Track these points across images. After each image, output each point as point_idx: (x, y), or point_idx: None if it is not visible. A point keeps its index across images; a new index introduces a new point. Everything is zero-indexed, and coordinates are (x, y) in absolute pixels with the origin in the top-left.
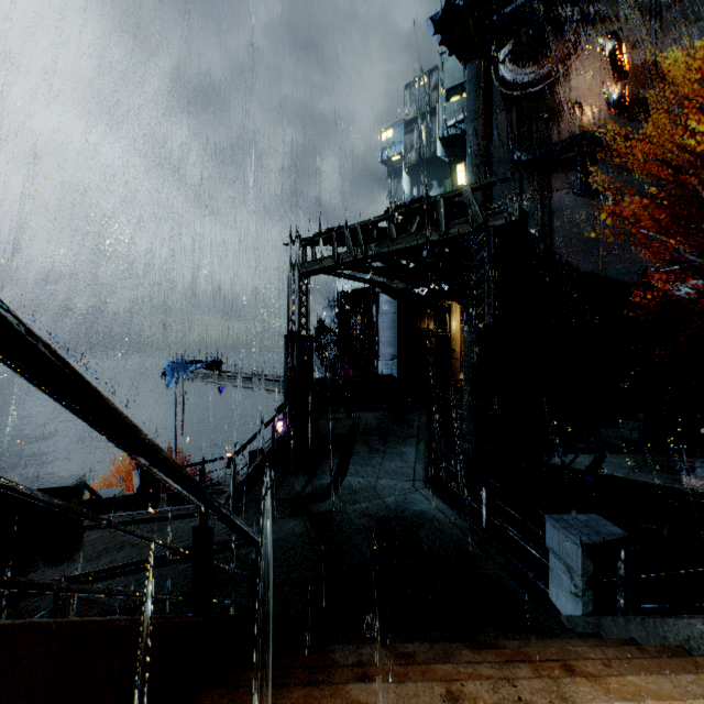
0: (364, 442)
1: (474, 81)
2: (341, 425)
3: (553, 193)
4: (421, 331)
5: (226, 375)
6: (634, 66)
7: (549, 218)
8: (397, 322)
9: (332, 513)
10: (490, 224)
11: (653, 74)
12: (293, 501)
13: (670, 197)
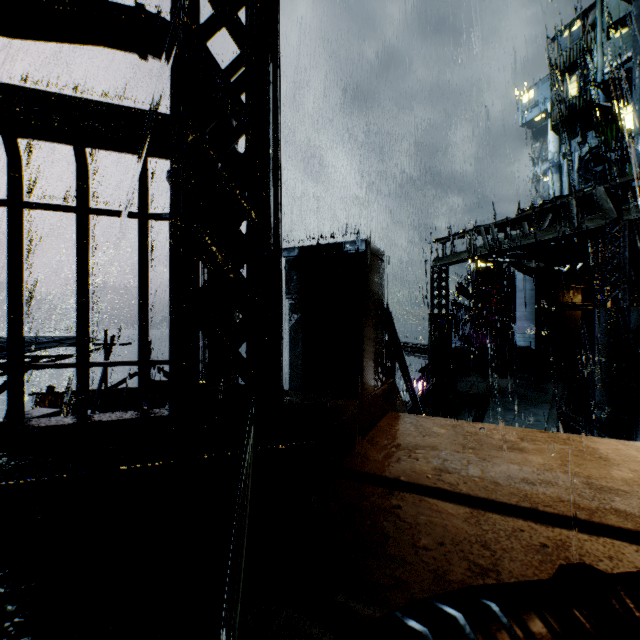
0: (498, 402)
1: None
2: (477, 386)
3: None
4: (563, 305)
5: None
6: None
7: None
8: (534, 298)
9: None
10: (624, 218)
11: None
12: None
13: None
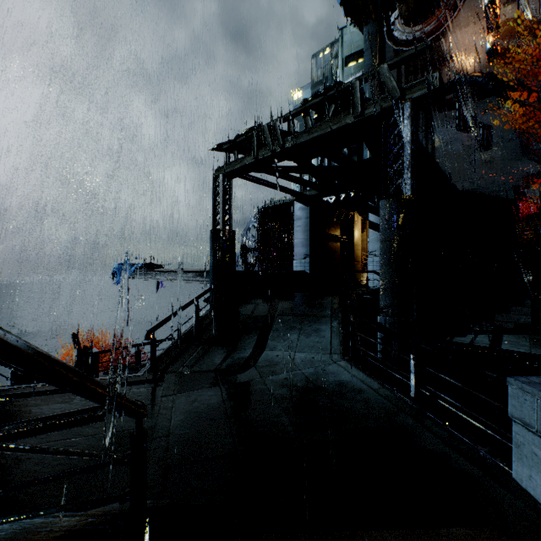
0: (282, 321)
1: (370, 41)
2: (260, 308)
3: (436, 129)
4: (329, 236)
5: (161, 271)
6: (504, 21)
7: (432, 149)
8: (309, 226)
9: (250, 383)
10: (407, 98)
11: (521, 26)
12: (211, 372)
13: (535, 128)
